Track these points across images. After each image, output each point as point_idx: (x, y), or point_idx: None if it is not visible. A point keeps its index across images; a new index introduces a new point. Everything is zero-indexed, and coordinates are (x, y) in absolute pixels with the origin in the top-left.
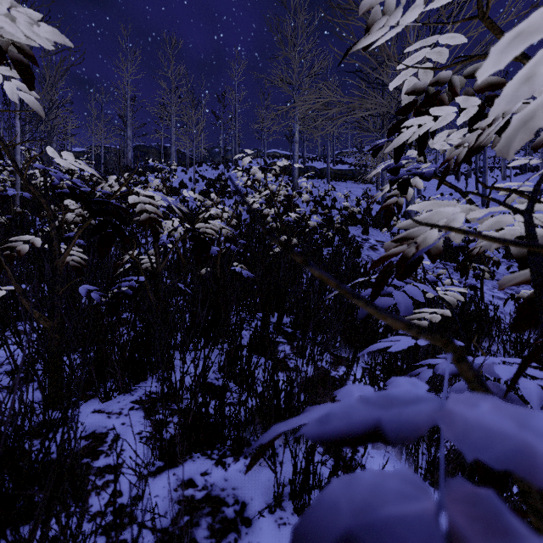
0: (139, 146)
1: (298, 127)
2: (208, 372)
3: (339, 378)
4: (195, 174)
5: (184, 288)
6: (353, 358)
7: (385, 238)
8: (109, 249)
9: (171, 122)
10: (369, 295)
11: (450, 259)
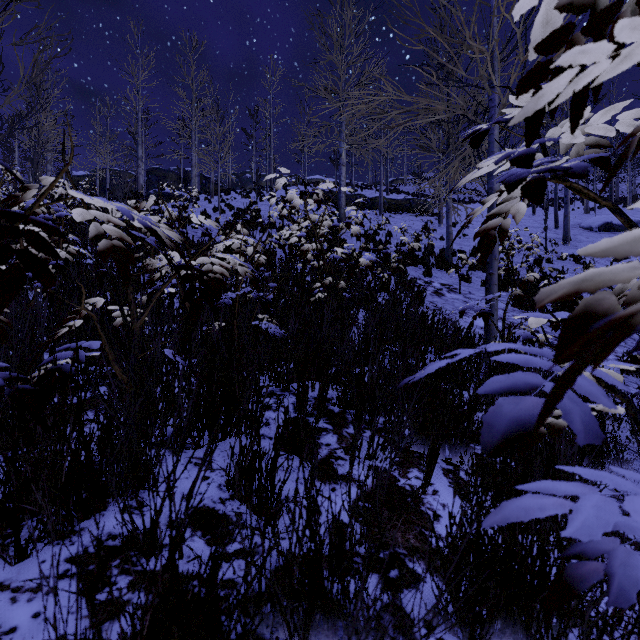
0: (154, 169)
1: (345, 147)
2: (181, 536)
3: (412, 491)
4: (221, 203)
5: (173, 358)
6: (433, 462)
7: (452, 281)
8: (11, 298)
9: (192, 140)
10: (497, 392)
11: (532, 306)
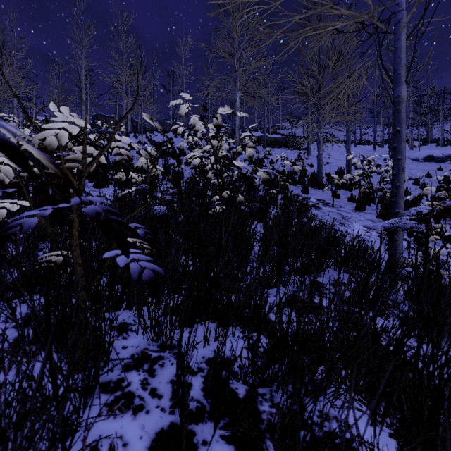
0: (98, 115)
1: (239, 95)
2: None
3: None
4: (145, 138)
5: None
6: None
7: (324, 197)
8: None
9: (123, 90)
10: None
11: None
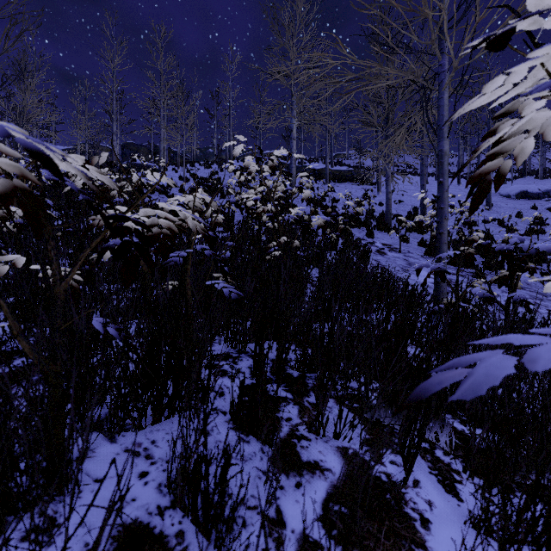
0: (128, 144)
1: (296, 123)
2: None
3: (390, 483)
4: (186, 173)
5: (101, 329)
6: (416, 451)
7: (392, 241)
8: None
9: (161, 117)
10: None
11: (465, 264)
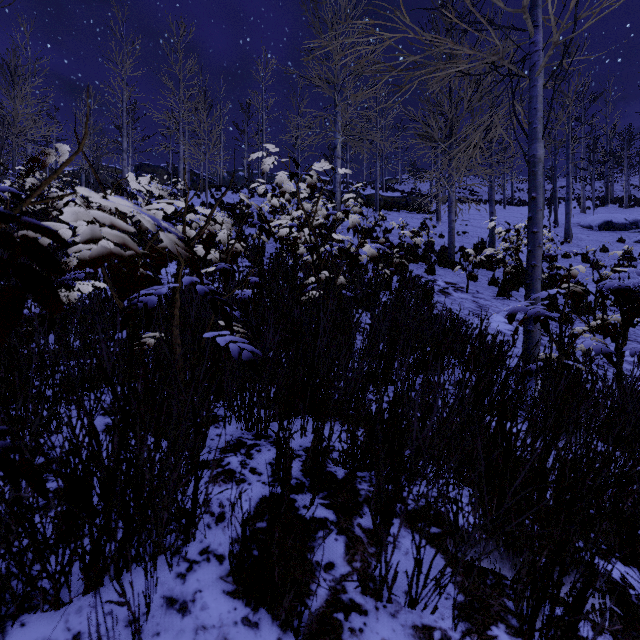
0: (143, 165)
1: (340, 138)
2: None
3: None
4: (211, 198)
5: None
6: None
7: (456, 279)
8: None
9: (180, 132)
10: None
11: (548, 307)
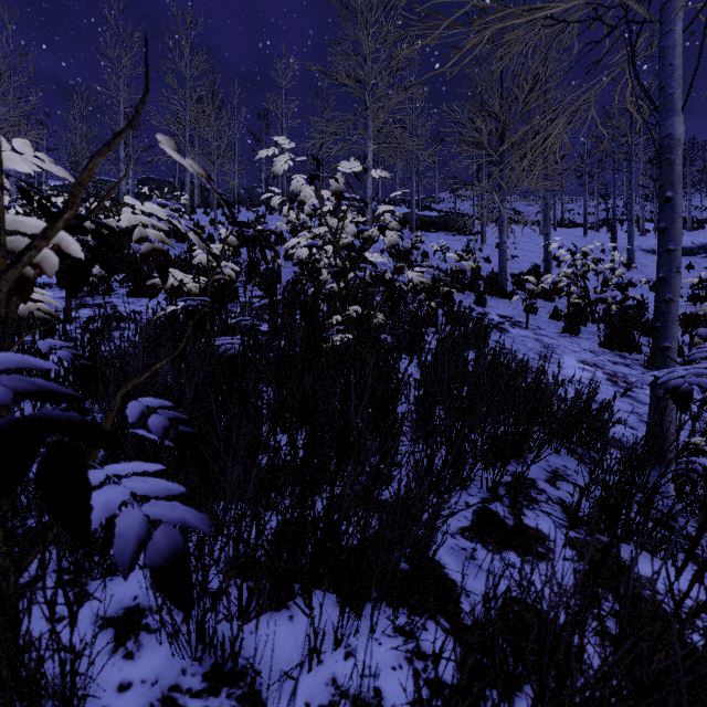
0: (147, 179)
1: (372, 146)
2: None
3: None
4: (222, 216)
5: None
6: None
7: (511, 312)
8: None
9: (186, 139)
10: None
11: (627, 347)
